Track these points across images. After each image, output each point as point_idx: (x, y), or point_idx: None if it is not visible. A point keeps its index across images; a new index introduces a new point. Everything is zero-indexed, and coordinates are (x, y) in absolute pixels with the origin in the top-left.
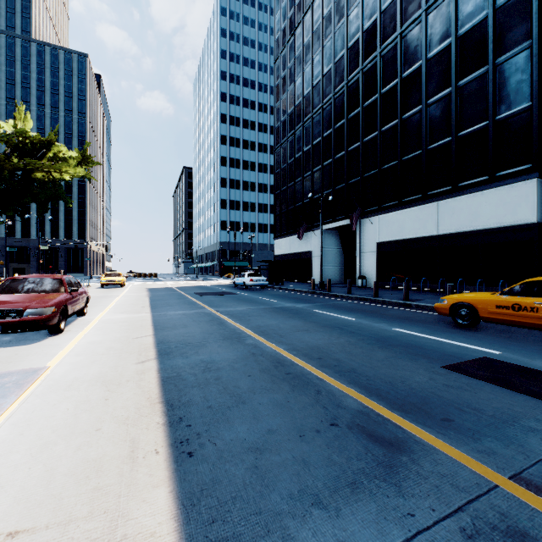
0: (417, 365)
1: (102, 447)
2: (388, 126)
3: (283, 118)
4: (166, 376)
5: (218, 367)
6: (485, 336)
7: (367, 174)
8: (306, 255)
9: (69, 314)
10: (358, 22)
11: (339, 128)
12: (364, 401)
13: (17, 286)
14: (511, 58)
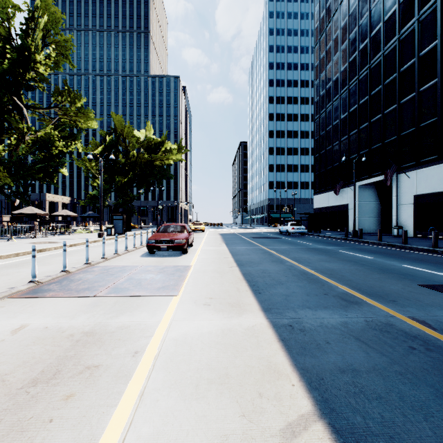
0: (399, 282)
1: (227, 287)
2: (426, 86)
3: (321, 93)
4: (244, 272)
5: (269, 272)
6: None
7: (404, 132)
8: (343, 208)
9: (189, 244)
10: None
11: (374, 94)
12: (348, 290)
13: (167, 229)
14: None
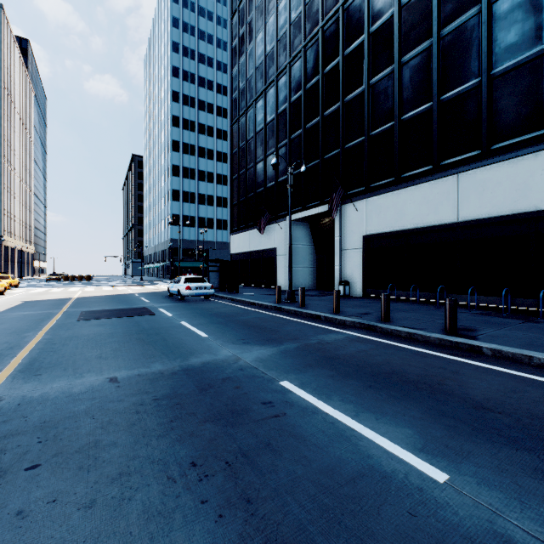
0: None
1: None
2: (380, 75)
3: (241, 86)
4: None
5: None
6: None
7: (350, 143)
8: (270, 253)
9: None
10: None
11: (311, 87)
12: None
13: None
14: None
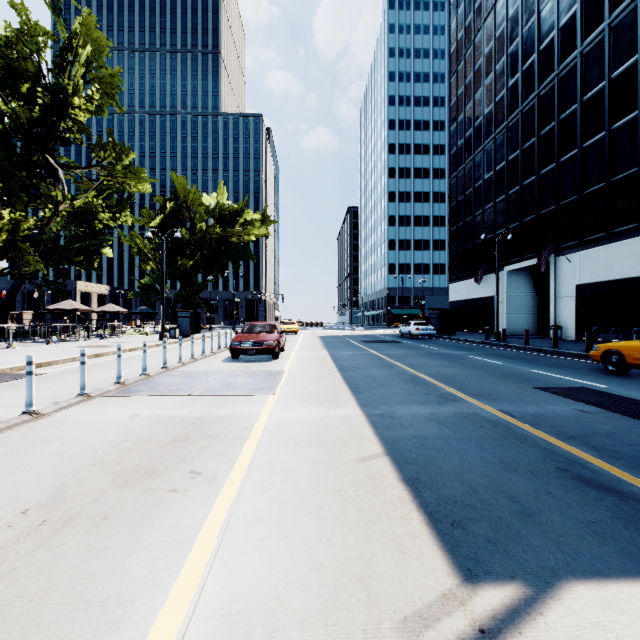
0: (513, 385)
1: (325, 389)
2: (591, 141)
3: (459, 143)
4: (345, 377)
5: (374, 376)
6: (620, 379)
7: (565, 201)
8: (487, 301)
9: (280, 348)
10: (552, 18)
11: (527, 148)
12: (452, 391)
13: (253, 329)
14: None
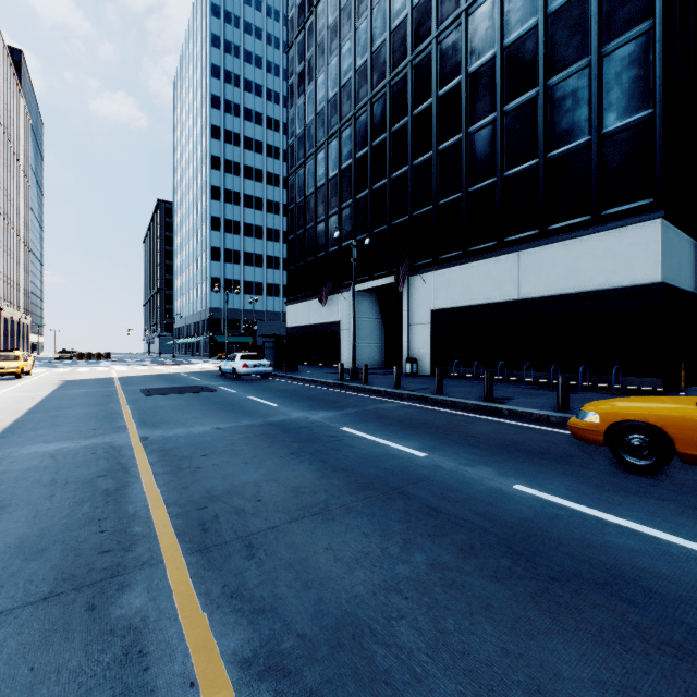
0: None
1: None
2: (448, 143)
3: (299, 132)
4: None
5: None
6: None
7: (419, 211)
8: (332, 327)
9: None
10: None
11: (378, 145)
12: None
13: None
14: (623, 44)
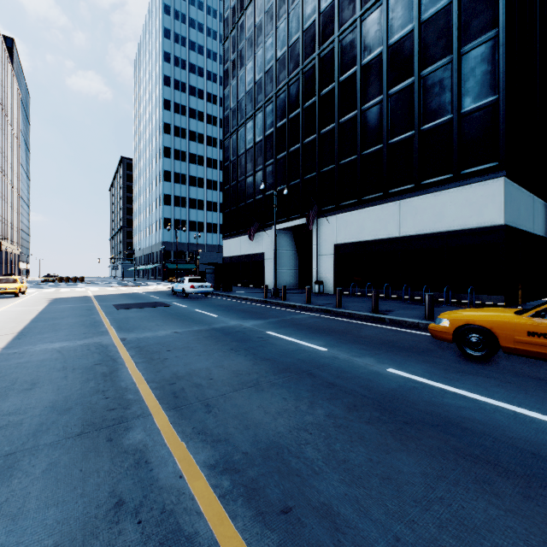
0: (513, 518)
1: None
2: (346, 117)
3: (232, 106)
4: None
5: None
6: (523, 381)
7: (325, 169)
8: (258, 257)
9: None
10: (315, 2)
11: (293, 118)
12: None
13: None
14: (476, 47)
